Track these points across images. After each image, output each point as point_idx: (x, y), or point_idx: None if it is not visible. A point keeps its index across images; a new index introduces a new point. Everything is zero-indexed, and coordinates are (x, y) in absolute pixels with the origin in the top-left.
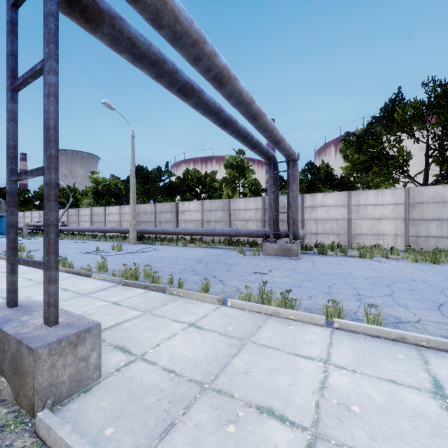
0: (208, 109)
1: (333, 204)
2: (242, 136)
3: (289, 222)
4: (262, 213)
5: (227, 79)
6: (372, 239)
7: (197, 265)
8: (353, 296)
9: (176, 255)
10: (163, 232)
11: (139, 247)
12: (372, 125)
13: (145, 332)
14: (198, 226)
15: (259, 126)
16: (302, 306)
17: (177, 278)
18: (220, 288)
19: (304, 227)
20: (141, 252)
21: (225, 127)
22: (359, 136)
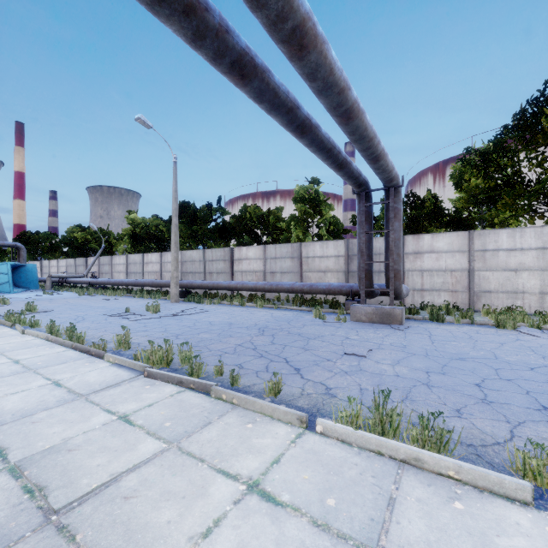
0: (278, 102)
1: (446, 249)
2: (325, 149)
3: (389, 276)
4: (344, 262)
5: (311, 40)
6: (505, 298)
7: (258, 338)
8: (535, 411)
9: (229, 321)
10: (214, 287)
11: (182, 307)
12: (501, 138)
13: (162, 507)
14: (259, 278)
15: (353, 130)
16: (455, 438)
17: (230, 362)
18: (297, 386)
19: (404, 281)
20: (184, 315)
21: (301, 133)
22: (485, 154)
